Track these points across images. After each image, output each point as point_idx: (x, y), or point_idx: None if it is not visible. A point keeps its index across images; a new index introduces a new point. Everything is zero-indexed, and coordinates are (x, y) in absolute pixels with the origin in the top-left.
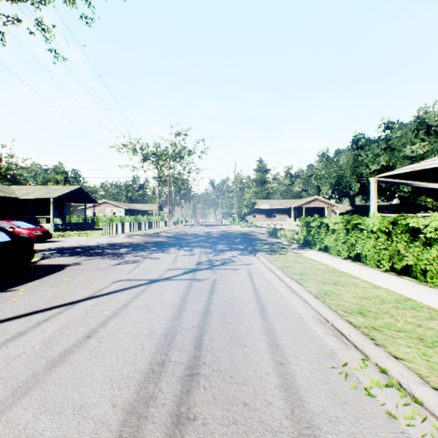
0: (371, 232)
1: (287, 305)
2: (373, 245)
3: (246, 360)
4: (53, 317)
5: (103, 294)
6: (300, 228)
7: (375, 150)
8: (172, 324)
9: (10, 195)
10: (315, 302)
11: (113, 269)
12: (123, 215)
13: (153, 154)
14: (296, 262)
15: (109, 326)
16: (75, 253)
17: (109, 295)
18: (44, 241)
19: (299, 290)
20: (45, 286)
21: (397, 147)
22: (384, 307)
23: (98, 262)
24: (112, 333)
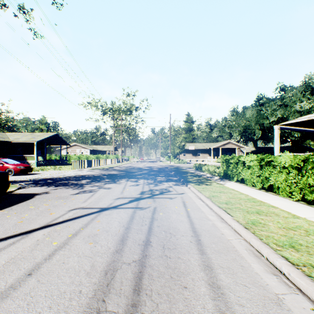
0: (283, 168)
1: (220, 235)
2: (285, 178)
3: (187, 310)
4: (4, 249)
5: (58, 223)
6: (221, 164)
7: (273, 106)
8: (114, 257)
9: (4, 139)
10: (246, 233)
11: (72, 198)
12: (88, 154)
13: (110, 109)
14: (221, 192)
15: (53, 260)
16: (46, 184)
17: (63, 223)
18: (26, 174)
19: (228, 220)
20: (11, 214)
21: (290, 104)
22: (312, 239)
23: (62, 191)
24: (54, 270)
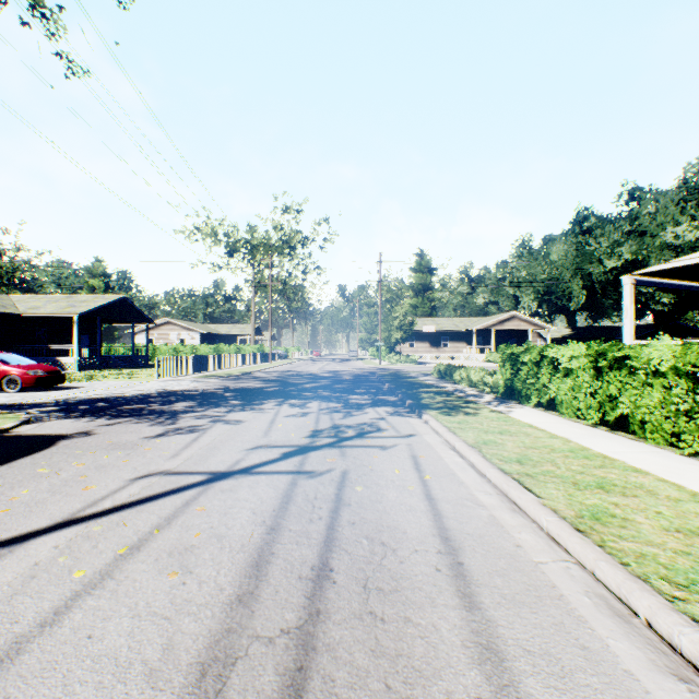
0: (656, 374)
1: (513, 550)
2: (659, 400)
3: None
4: None
5: (98, 513)
6: (499, 366)
7: (612, 235)
8: (231, 619)
9: (6, 309)
10: (582, 545)
11: (146, 448)
12: (197, 343)
13: (246, 243)
14: (502, 432)
15: (62, 629)
16: (92, 411)
17: (111, 516)
18: (51, 388)
19: (531, 506)
20: None
21: (651, 230)
22: None
23: (126, 430)
24: (59, 660)
